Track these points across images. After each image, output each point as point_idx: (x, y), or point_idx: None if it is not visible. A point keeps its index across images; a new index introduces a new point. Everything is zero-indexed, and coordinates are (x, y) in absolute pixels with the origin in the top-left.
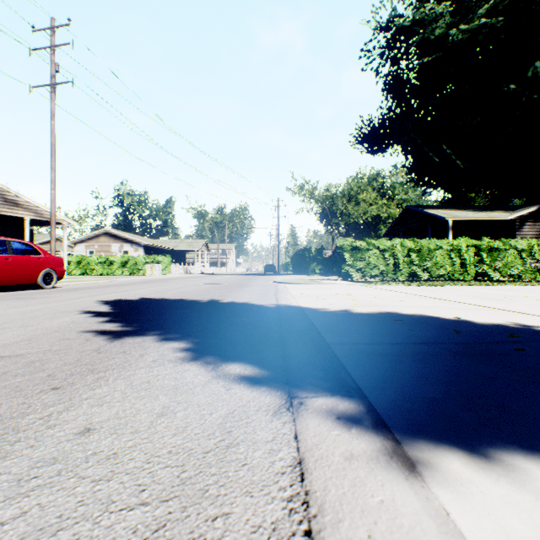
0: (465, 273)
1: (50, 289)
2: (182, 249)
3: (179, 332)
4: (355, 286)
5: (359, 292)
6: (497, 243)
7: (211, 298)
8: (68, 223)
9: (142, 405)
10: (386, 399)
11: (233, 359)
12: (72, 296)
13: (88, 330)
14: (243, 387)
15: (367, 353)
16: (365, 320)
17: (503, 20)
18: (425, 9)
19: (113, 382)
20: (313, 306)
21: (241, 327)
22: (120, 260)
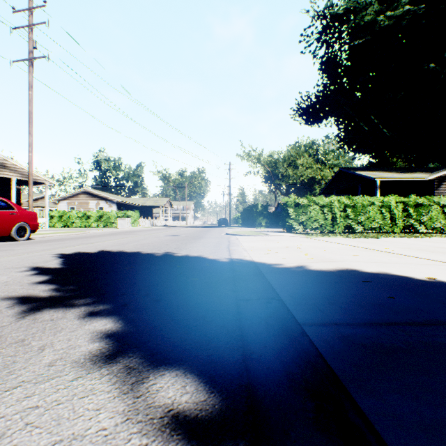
0: (394, 226)
1: (22, 241)
2: (149, 205)
3: (114, 299)
4: (299, 238)
5: (306, 244)
6: (422, 200)
7: (166, 251)
8: (50, 183)
9: None
10: None
11: (168, 361)
12: (36, 249)
13: (10, 296)
14: None
15: (362, 346)
16: (328, 280)
17: (423, 8)
18: None
19: None
20: (266, 261)
21: (190, 292)
22: (96, 214)
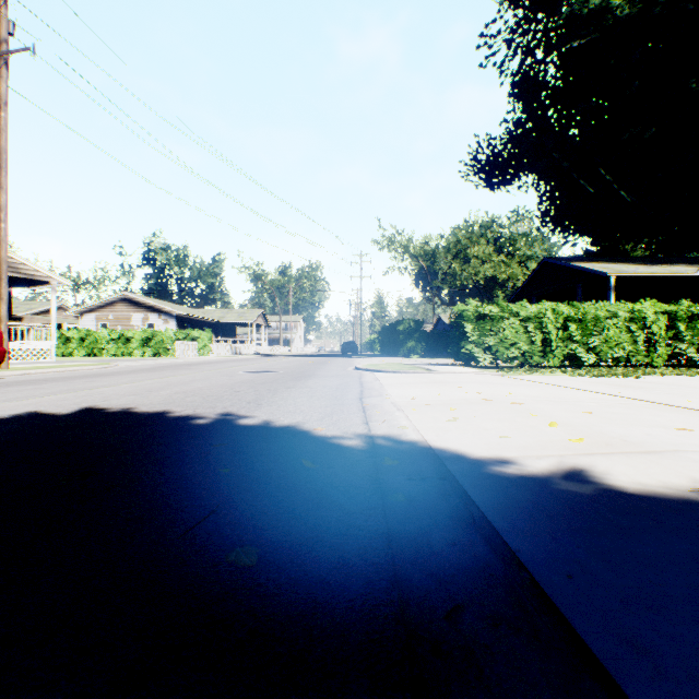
0: (653, 355)
1: None
2: (230, 321)
3: None
4: (492, 377)
5: (521, 392)
6: None
7: (227, 409)
8: (59, 282)
9: None
10: None
11: None
12: None
13: None
14: None
15: None
16: None
17: None
18: None
19: None
20: (464, 447)
21: None
22: (140, 336)
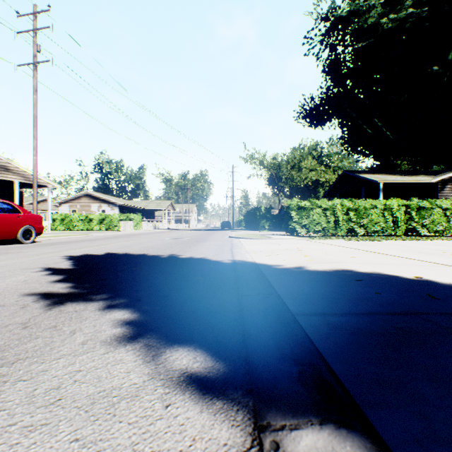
0: (396, 229)
1: (28, 244)
2: (152, 208)
3: (128, 295)
4: (302, 241)
5: (308, 247)
6: (424, 203)
7: (171, 253)
8: (52, 185)
9: (22, 451)
10: (409, 436)
11: (181, 341)
12: (43, 251)
13: (32, 292)
14: (188, 401)
15: (343, 330)
16: (324, 279)
17: (427, 11)
18: (360, 1)
19: (9, 388)
20: (268, 262)
21: (196, 289)
22: (98, 217)
